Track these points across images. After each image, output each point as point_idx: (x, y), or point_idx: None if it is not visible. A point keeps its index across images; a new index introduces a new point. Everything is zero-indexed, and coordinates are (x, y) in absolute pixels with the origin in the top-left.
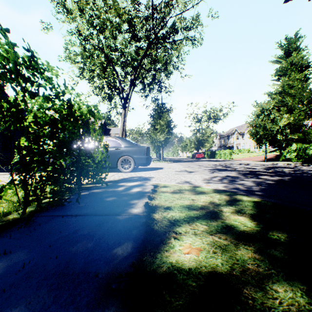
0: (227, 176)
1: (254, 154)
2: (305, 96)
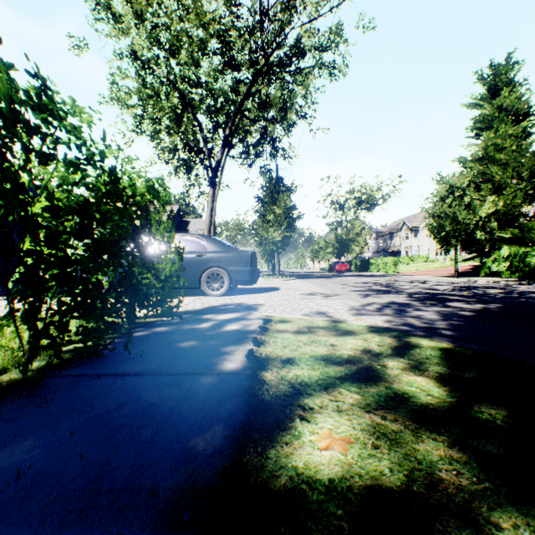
0: (391, 302)
1: (436, 265)
2: (525, 165)
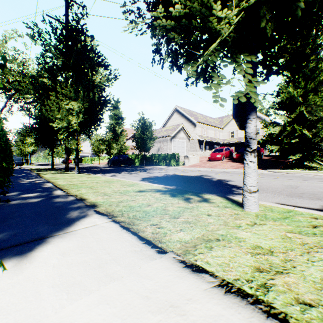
0: (57, 167)
1: None
2: (102, 138)
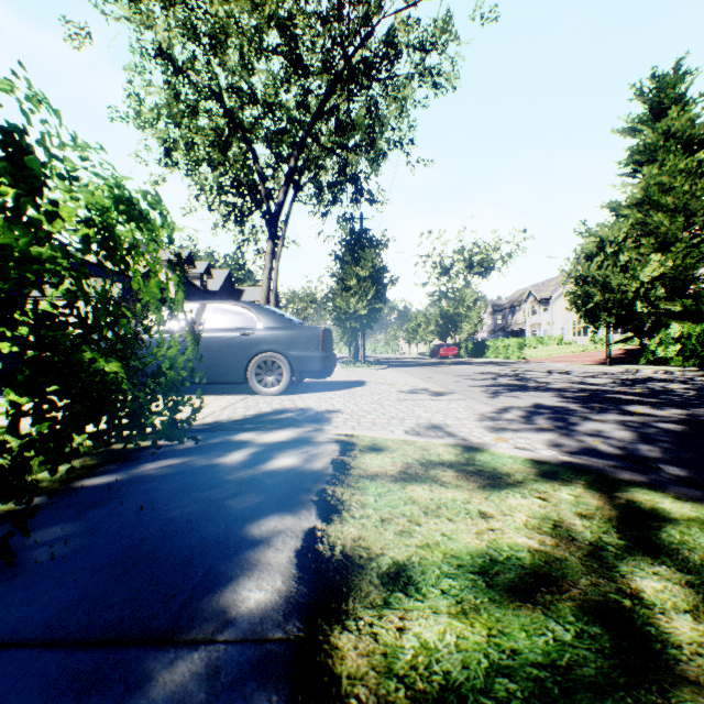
0: (538, 406)
1: (574, 349)
2: None
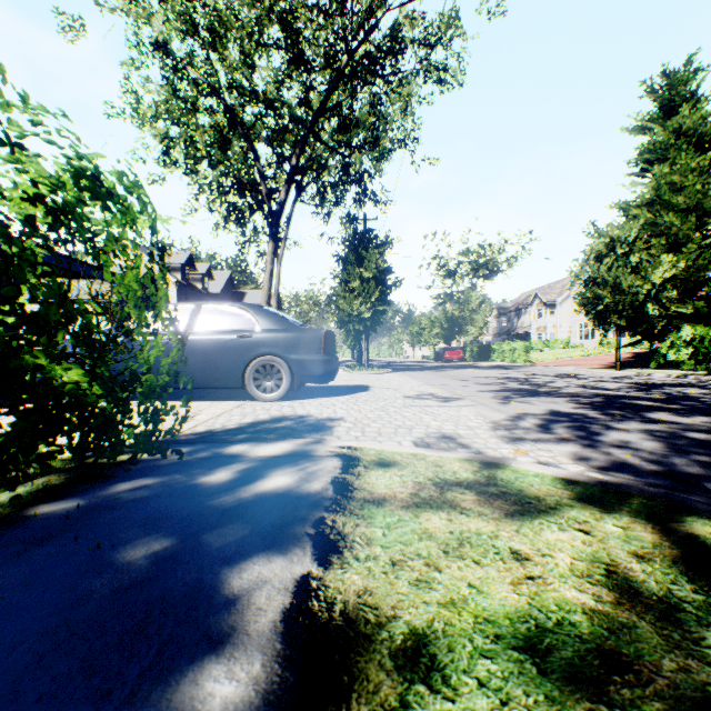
0: (554, 413)
1: (581, 352)
2: None
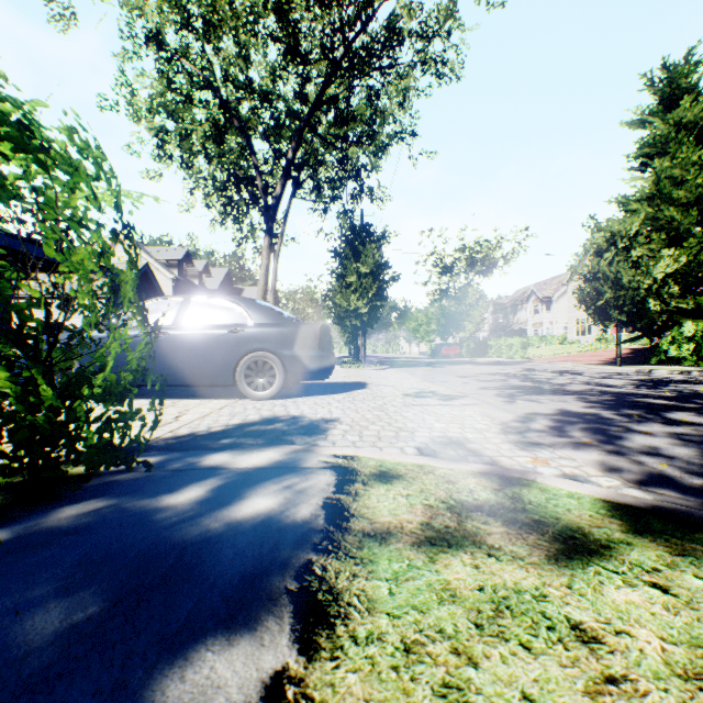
0: (565, 412)
1: (578, 348)
2: None
